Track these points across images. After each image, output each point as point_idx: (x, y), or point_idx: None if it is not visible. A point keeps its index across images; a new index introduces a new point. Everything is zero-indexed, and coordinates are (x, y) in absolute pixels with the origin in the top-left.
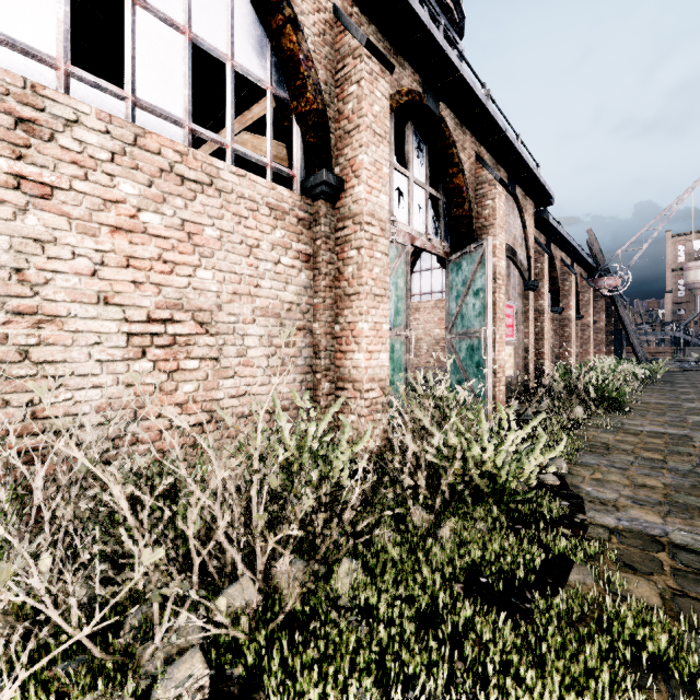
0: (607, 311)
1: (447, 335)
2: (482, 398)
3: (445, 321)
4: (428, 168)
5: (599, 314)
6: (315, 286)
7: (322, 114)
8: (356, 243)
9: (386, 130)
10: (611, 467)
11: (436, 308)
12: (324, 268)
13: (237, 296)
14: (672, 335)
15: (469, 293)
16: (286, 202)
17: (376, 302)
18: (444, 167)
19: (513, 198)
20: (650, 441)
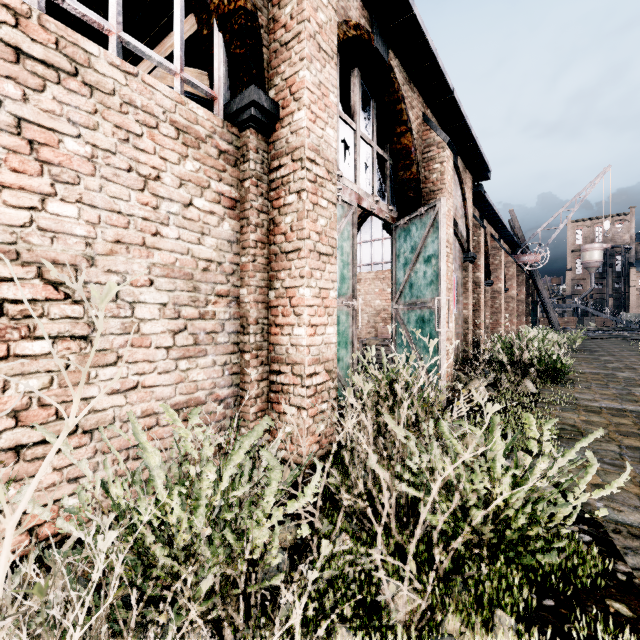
0: (525, 285)
1: (394, 305)
2: (435, 374)
3: (392, 290)
4: (375, 125)
5: (520, 287)
6: (243, 240)
7: (251, 16)
8: (295, 185)
9: (333, 49)
10: (603, 464)
11: (377, 280)
12: (254, 217)
13: (123, 247)
14: (575, 307)
15: (419, 260)
16: (201, 125)
17: (321, 262)
18: (392, 125)
19: (455, 169)
20: (618, 421)
